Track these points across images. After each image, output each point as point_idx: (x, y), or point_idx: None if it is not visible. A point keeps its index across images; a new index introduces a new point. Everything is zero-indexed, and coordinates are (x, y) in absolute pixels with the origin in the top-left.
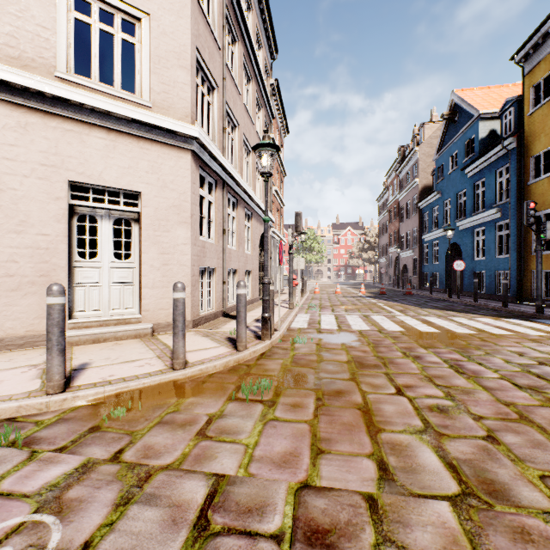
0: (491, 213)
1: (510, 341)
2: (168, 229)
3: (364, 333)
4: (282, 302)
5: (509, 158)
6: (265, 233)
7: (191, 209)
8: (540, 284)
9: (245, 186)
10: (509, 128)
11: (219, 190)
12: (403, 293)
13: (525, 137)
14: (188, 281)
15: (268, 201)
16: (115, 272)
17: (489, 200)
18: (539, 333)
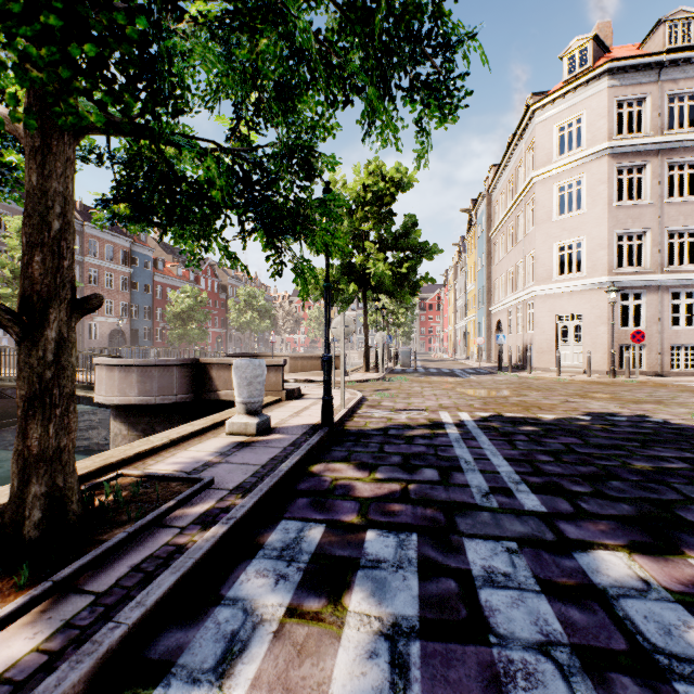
0: None
1: None
2: (594, 328)
3: (693, 387)
4: None
5: None
6: (611, 329)
7: (607, 316)
8: None
9: None
10: None
11: (651, 294)
12: None
13: None
14: (605, 351)
15: None
16: (575, 347)
17: None
18: None
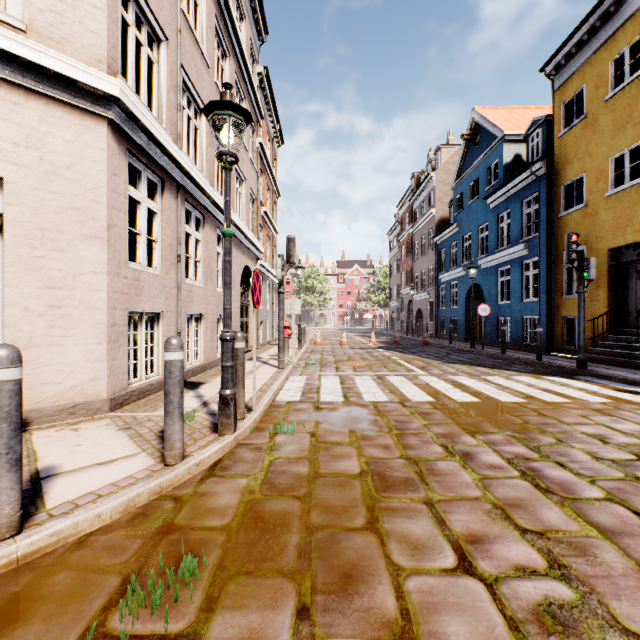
0: (518, 249)
1: (575, 414)
2: (60, 247)
3: (381, 407)
4: (271, 357)
5: (538, 186)
6: (226, 255)
7: (108, 215)
8: (582, 333)
9: (215, 196)
10: (536, 152)
11: (170, 195)
12: (419, 342)
13: (555, 163)
14: (102, 334)
15: (255, 225)
16: None
17: (515, 235)
18: (599, 399)
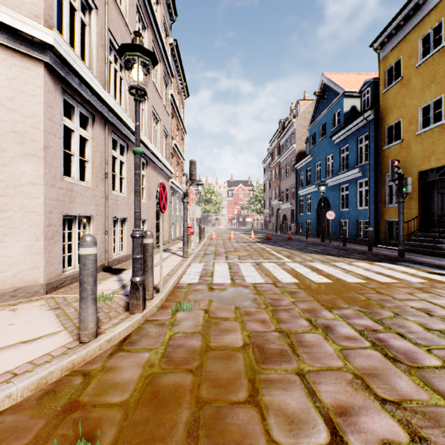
0: (354, 172)
1: (403, 292)
2: (3, 163)
3: (259, 287)
4: (179, 249)
5: (368, 127)
6: (136, 169)
7: (44, 139)
8: (401, 231)
9: None
10: (367, 104)
11: (99, 127)
12: (285, 238)
13: (380, 111)
14: (39, 233)
15: (167, 153)
16: None
17: (352, 162)
18: (418, 280)
